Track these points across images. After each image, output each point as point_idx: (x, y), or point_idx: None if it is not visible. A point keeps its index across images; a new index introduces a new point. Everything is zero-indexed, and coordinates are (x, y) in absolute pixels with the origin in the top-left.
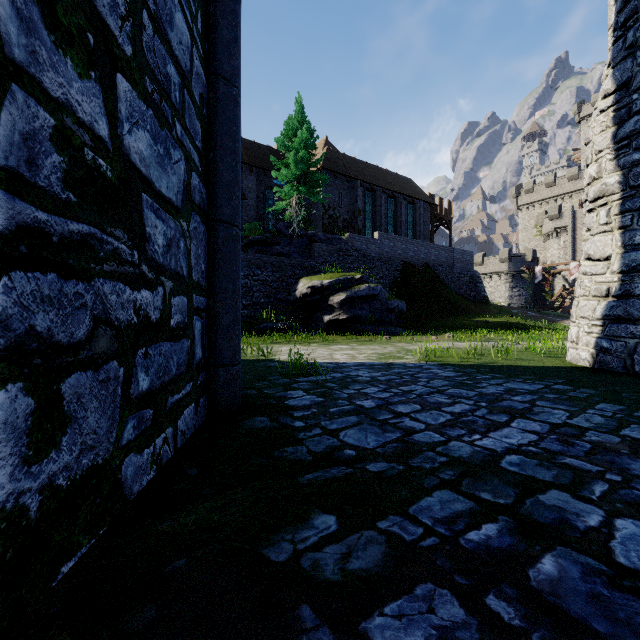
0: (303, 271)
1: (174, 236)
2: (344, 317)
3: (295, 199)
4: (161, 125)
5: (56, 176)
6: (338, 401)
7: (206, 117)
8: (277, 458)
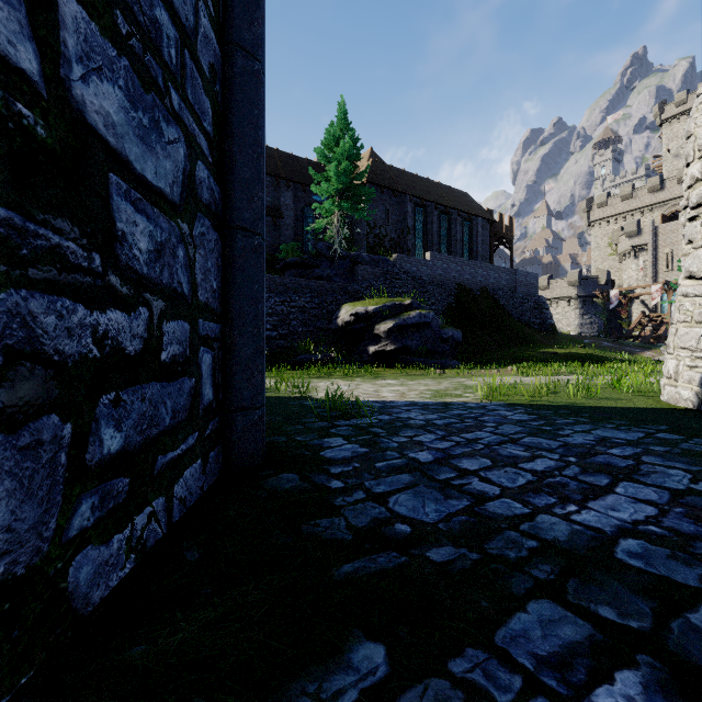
0: (346, 296)
1: (168, 240)
2: (392, 348)
3: (337, 216)
4: (145, 86)
5: None
6: (386, 452)
7: (220, 97)
8: (306, 535)
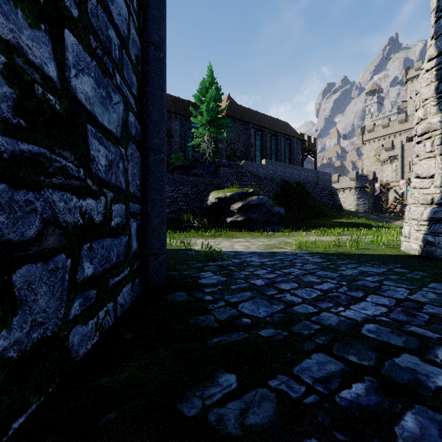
0: (212, 187)
1: (114, 158)
2: (241, 219)
3: (207, 137)
4: (103, 74)
5: (7, 104)
6: (237, 280)
7: (140, 73)
8: (192, 325)
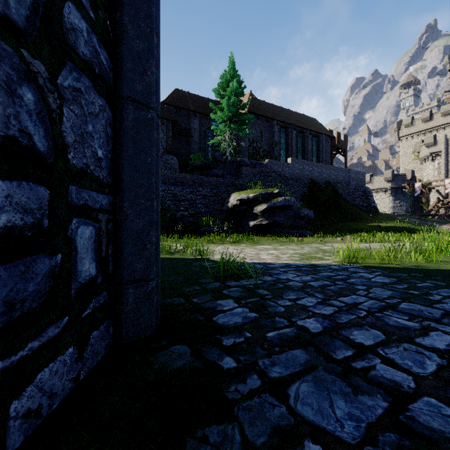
0: (234, 188)
1: None
2: (265, 222)
3: (228, 134)
4: None
5: None
6: (275, 319)
7: None
8: None
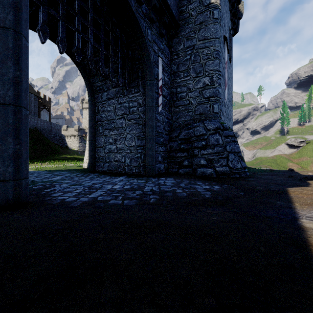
0: None
1: None
2: None
3: None
4: None
5: None
6: None
7: None
8: None
